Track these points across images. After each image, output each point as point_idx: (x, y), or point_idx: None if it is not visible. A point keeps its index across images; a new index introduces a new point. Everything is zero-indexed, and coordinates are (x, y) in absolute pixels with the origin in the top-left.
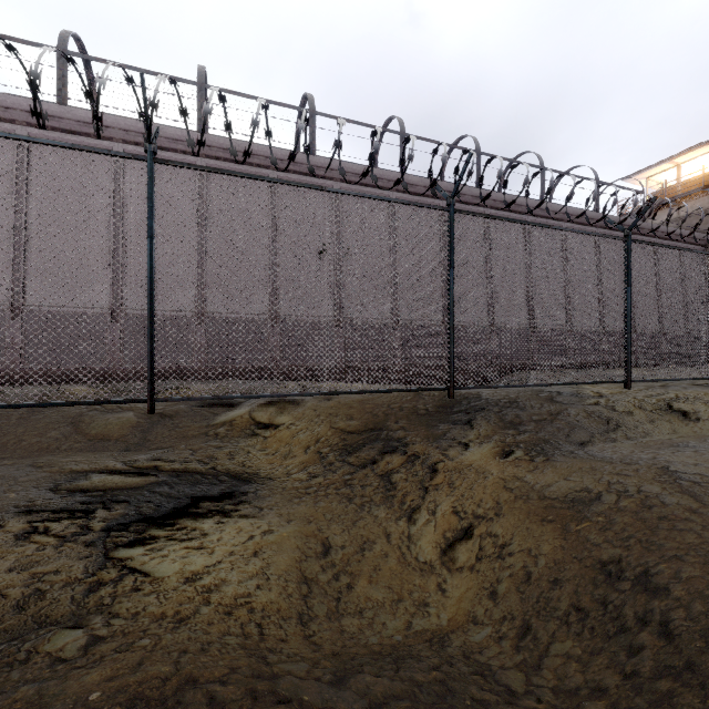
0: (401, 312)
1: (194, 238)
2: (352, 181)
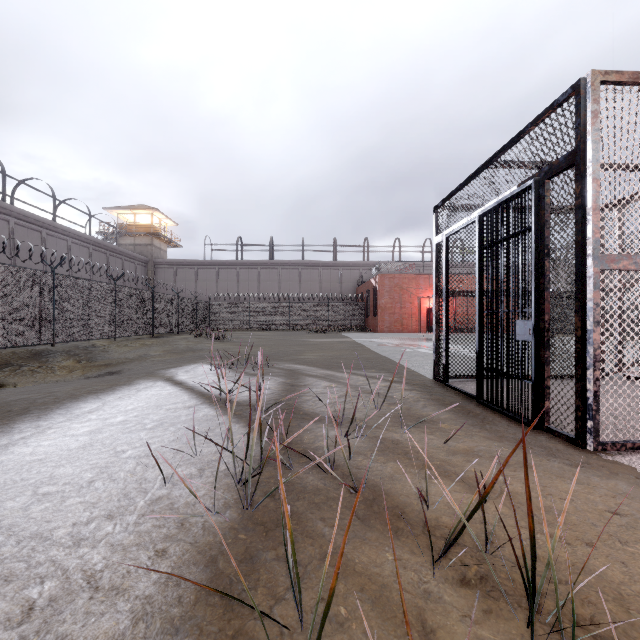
0: None
1: None
2: None
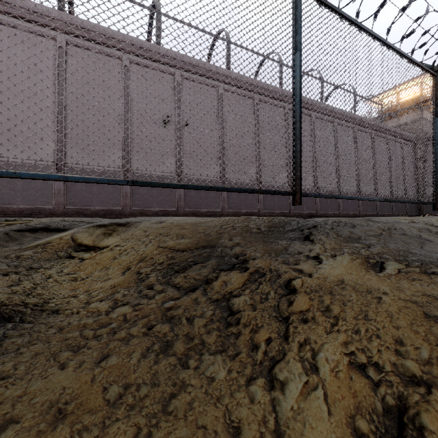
0: (227, 173)
1: (54, 100)
2: (190, 70)
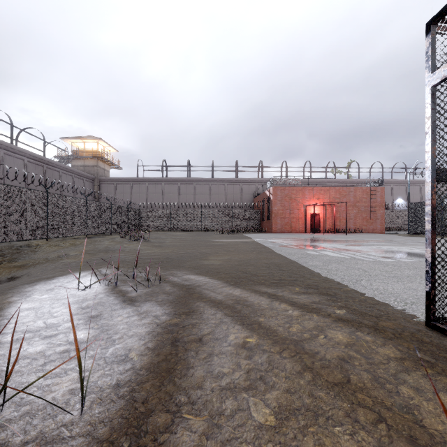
0: None
1: None
2: None
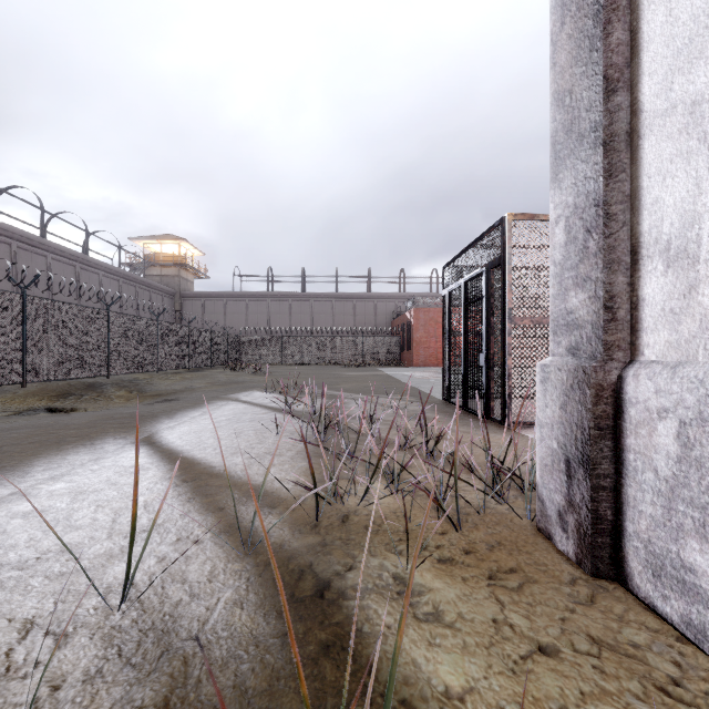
0: None
1: None
2: None
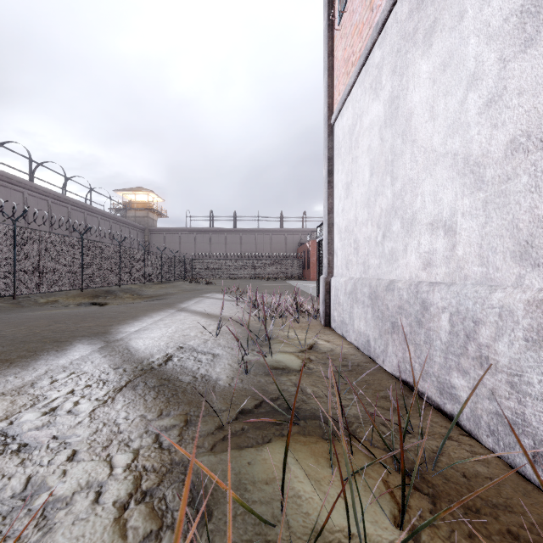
0: None
1: None
2: (5, 180)
